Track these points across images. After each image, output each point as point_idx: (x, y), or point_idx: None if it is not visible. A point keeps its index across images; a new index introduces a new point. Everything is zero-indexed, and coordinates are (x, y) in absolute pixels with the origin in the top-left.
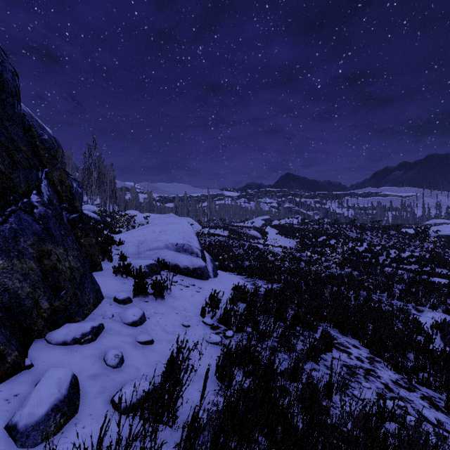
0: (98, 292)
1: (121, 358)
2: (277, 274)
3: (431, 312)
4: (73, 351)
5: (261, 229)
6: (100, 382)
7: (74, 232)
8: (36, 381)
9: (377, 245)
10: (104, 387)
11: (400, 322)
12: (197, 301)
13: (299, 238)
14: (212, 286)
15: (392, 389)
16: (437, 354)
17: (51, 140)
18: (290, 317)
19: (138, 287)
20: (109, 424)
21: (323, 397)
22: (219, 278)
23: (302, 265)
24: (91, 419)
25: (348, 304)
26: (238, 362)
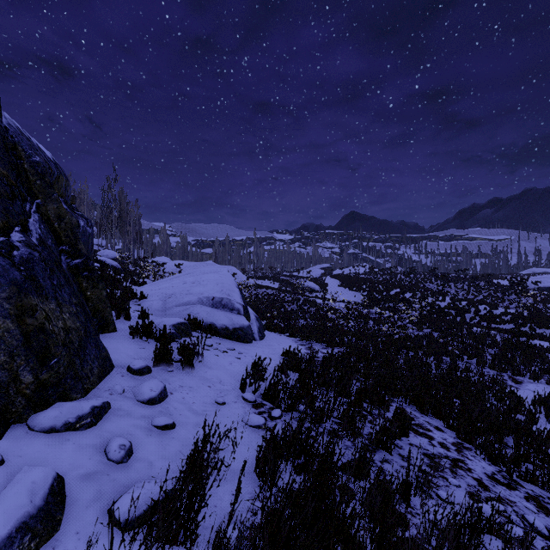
0: (106, 360)
1: (129, 450)
2: (339, 336)
3: (532, 383)
4: (63, 441)
5: (319, 280)
6: (96, 484)
7: (77, 282)
8: (5, 485)
9: (463, 299)
10: (101, 491)
11: (494, 396)
12: (237, 370)
13: (366, 290)
14: (257, 351)
15: (488, 487)
16: (543, 437)
17: (48, 164)
18: (354, 390)
19: (159, 353)
20: (102, 547)
21: (398, 500)
22: (267, 341)
23: (370, 324)
24: (77, 540)
25: (428, 374)
26: (285, 452)
